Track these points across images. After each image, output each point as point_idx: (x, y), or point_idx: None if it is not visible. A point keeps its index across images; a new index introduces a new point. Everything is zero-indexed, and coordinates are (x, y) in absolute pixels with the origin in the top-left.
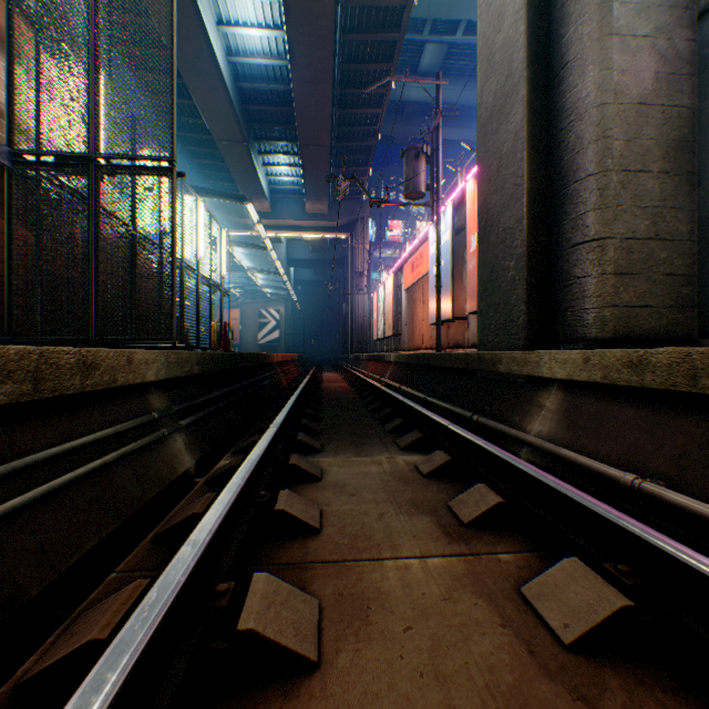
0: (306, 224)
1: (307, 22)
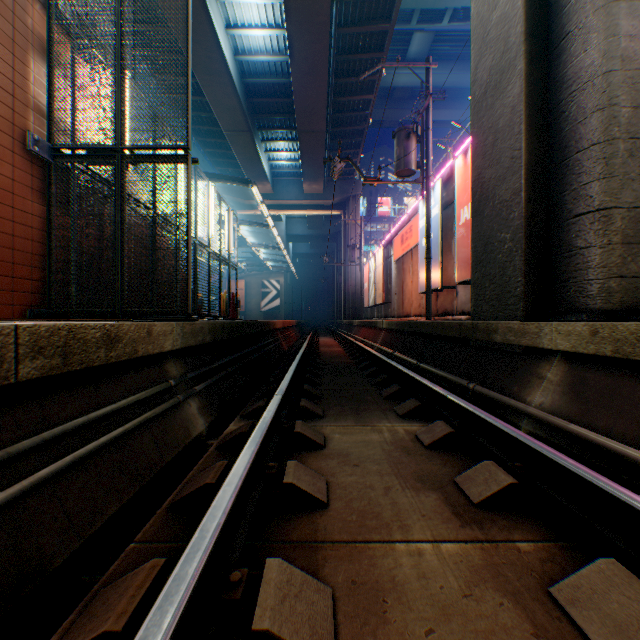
0: (303, 203)
1: (305, 19)
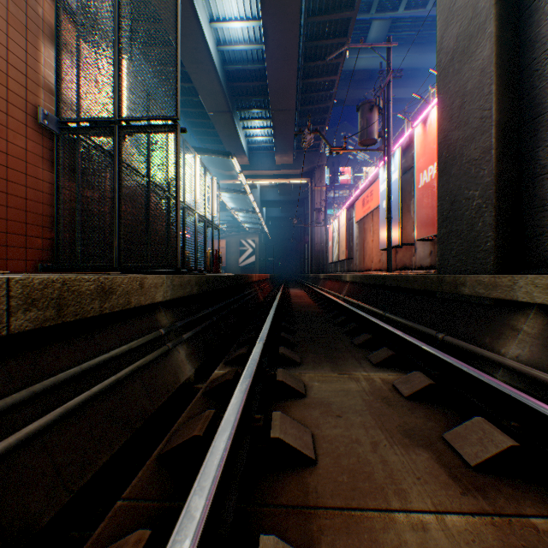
0: (275, 173)
1: (278, 11)
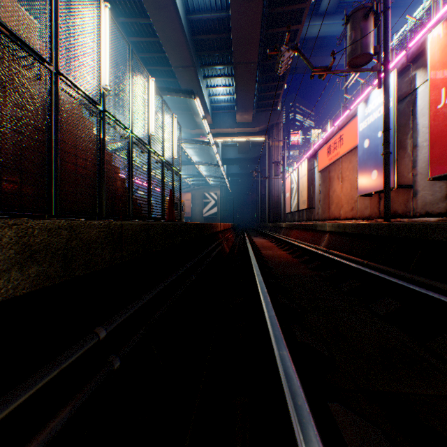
0: (236, 131)
1: None
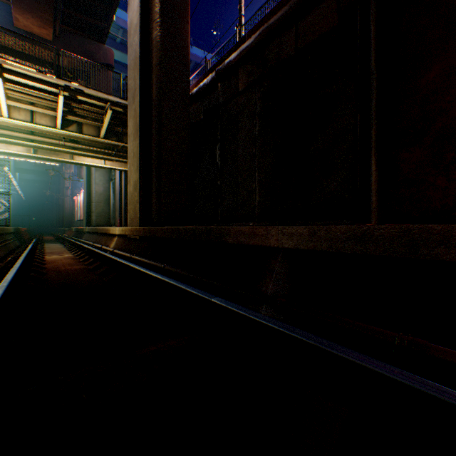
0: None
1: None
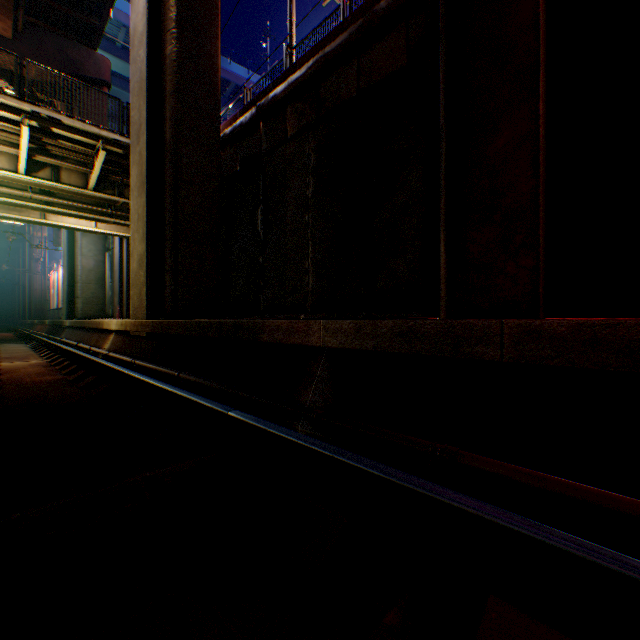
0: None
1: None
